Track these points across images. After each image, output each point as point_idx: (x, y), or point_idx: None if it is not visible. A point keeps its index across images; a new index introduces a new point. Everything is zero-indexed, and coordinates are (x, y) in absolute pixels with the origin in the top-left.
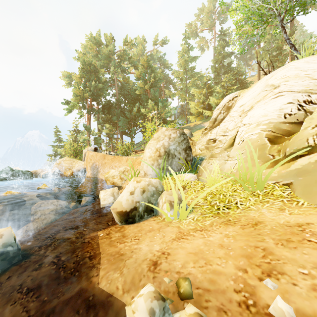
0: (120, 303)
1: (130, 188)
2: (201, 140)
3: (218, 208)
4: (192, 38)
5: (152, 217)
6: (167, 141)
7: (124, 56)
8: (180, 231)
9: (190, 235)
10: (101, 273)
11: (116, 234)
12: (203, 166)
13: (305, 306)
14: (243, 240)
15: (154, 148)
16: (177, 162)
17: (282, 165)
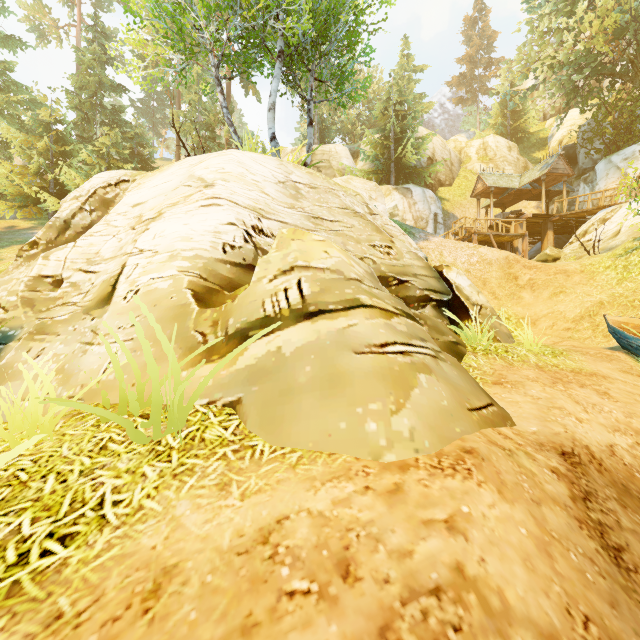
0: None
1: None
2: (10, 276)
3: (21, 553)
4: None
5: None
6: None
7: None
8: None
9: None
10: None
11: None
12: (5, 362)
13: None
14: None
15: None
16: None
17: (222, 357)
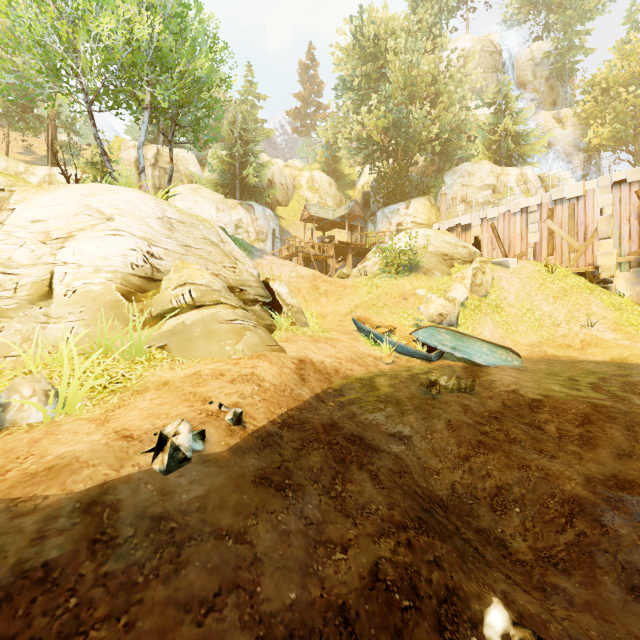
0: (123, 478)
1: None
2: None
3: (104, 387)
4: None
5: None
6: None
7: None
8: (91, 420)
9: (114, 415)
10: (50, 492)
11: None
12: None
13: (229, 401)
14: (171, 395)
15: None
16: None
17: (152, 327)
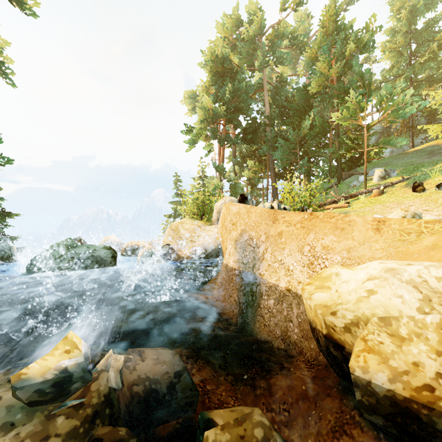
0: None
1: None
2: None
3: None
4: None
5: None
6: None
7: (280, 31)
8: None
9: None
10: None
11: None
12: None
13: None
14: None
15: None
16: None
17: None
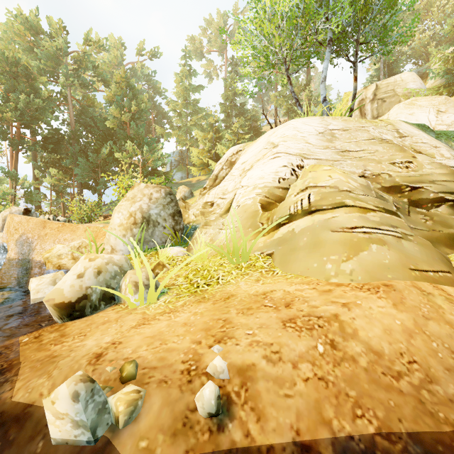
0: (43, 410)
1: (78, 269)
2: (197, 203)
3: (198, 286)
4: (197, 59)
5: (112, 306)
6: (147, 203)
7: (85, 61)
8: (144, 317)
9: (155, 319)
10: (18, 384)
11: (50, 335)
12: (195, 236)
13: (238, 359)
14: (209, 315)
15: (127, 213)
16: (161, 232)
17: (268, 234)
